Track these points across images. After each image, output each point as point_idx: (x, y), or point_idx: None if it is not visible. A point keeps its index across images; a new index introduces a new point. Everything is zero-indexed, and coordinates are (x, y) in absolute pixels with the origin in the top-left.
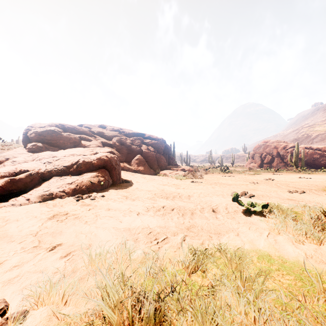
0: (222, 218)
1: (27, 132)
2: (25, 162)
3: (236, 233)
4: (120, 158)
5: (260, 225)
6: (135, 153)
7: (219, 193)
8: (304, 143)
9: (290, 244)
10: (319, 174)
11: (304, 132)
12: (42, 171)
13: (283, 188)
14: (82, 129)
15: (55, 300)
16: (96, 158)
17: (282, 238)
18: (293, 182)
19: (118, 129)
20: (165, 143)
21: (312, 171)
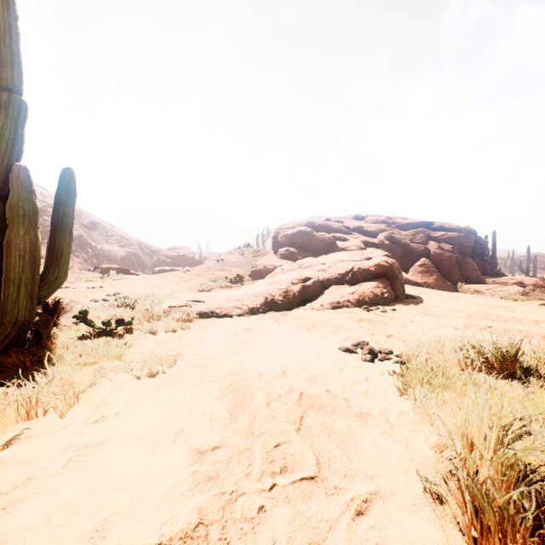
0: None
1: (276, 235)
2: (293, 270)
3: None
4: None
5: None
6: (416, 256)
7: None
8: None
9: None
10: None
11: None
12: (321, 279)
13: None
14: (334, 225)
15: (421, 355)
16: (373, 264)
17: None
18: None
19: (384, 219)
20: (475, 235)
21: None
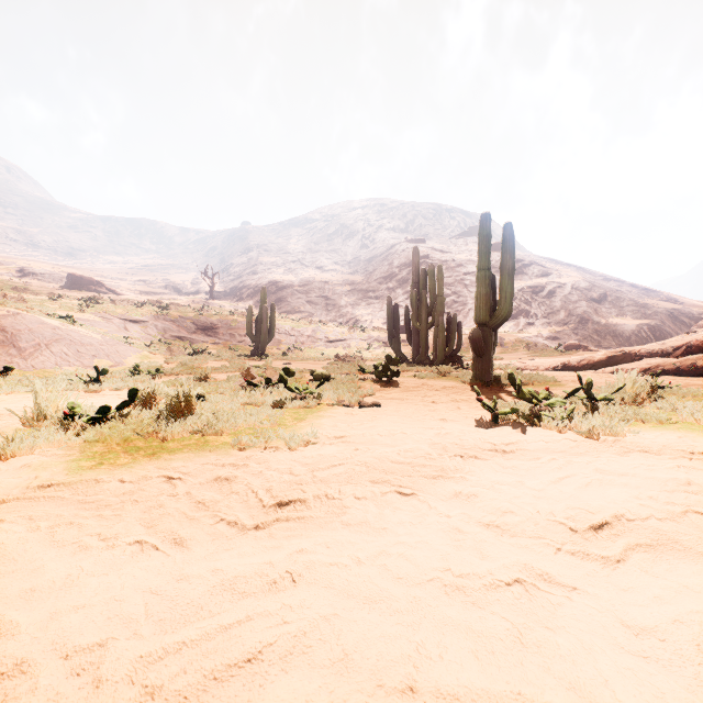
0: None
1: None
2: None
3: None
4: None
5: None
6: None
7: None
8: None
9: None
10: None
11: None
12: (640, 352)
13: None
14: None
15: None
16: None
17: None
18: None
19: None
20: None
21: None
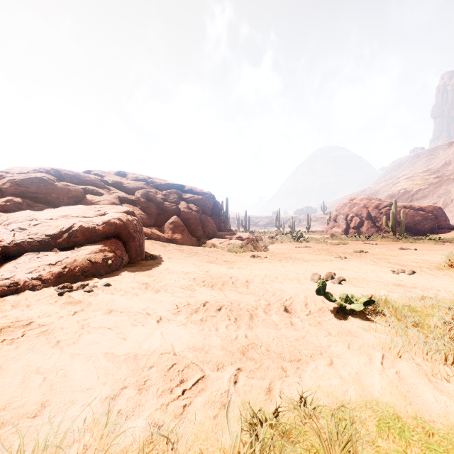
0: (301, 324)
1: None
2: None
3: (328, 358)
4: (146, 221)
5: (364, 337)
6: (170, 214)
7: (292, 275)
8: (401, 201)
9: (426, 383)
10: (425, 243)
11: (401, 186)
12: (5, 245)
13: (384, 265)
14: (88, 177)
15: None
16: (102, 222)
17: (409, 369)
18: (394, 255)
19: (144, 177)
20: (214, 199)
21: (415, 239)
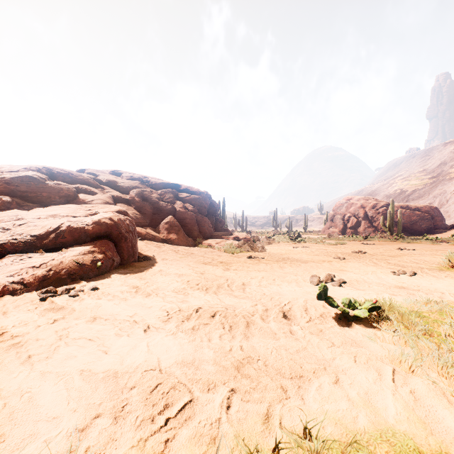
0: (301, 333)
1: None
2: None
3: (333, 375)
4: (141, 221)
5: (370, 347)
6: (165, 213)
7: (291, 277)
8: (397, 201)
9: (446, 405)
10: (422, 243)
11: (398, 187)
12: None
13: (384, 266)
14: (81, 176)
15: None
16: (92, 222)
17: (425, 387)
18: (393, 256)
19: (139, 177)
20: (211, 199)
21: (412, 240)
